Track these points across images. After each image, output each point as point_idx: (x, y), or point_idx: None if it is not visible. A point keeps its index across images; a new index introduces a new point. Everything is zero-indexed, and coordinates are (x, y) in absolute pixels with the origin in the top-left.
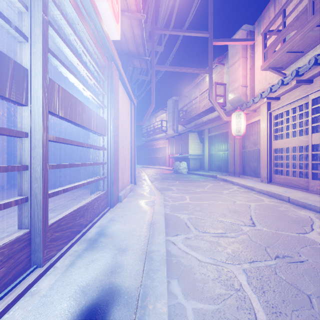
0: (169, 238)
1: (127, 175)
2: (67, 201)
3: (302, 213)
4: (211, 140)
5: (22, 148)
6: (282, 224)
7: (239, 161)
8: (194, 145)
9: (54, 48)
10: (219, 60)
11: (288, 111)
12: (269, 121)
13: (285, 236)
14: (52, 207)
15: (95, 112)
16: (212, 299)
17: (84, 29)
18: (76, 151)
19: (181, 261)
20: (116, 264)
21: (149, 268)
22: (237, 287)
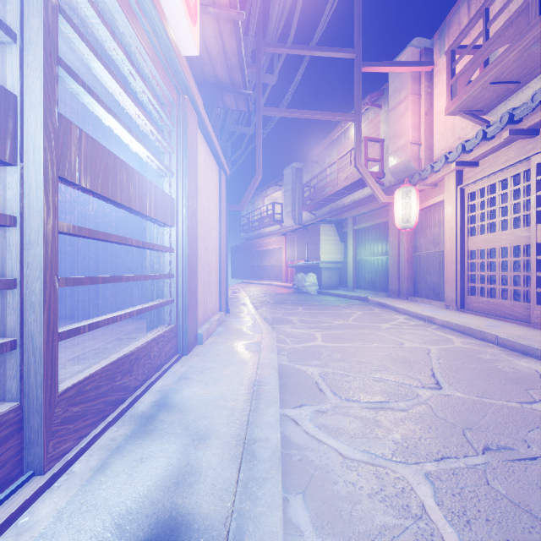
0: (286, 411)
1: (214, 297)
2: (107, 343)
3: (523, 365)
4: (358, 237)
5: (5, 247)
6: (489, 384)
7: (407, 272)
8: (329, 245)
9: (81, 70)
10: (372, 99)
11: (492, 185)
12: (460, 203)
13: (497, 407)
14: (80, 353)
15: (154, 184)
16: (370, 538)
17: (132, 31)
18: (125, 254)
19: (309, 458)
20: (187, 467)
21: (248, 475)
22: (416, 511)
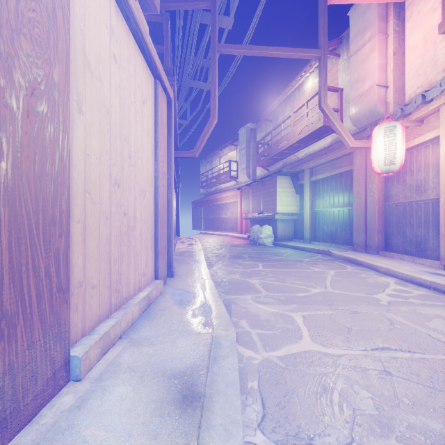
0: None
1: (141, 262)
2: None
3: None
4: (315, 188)
5: None
6: None
7: (378, 224)
8: (285, 197)
9: None
10: (330, 47)
11: None
12: None
13: None
14: None
15: None
16: None
17: None
18: None
19: None
20: None
21: None
22: None
